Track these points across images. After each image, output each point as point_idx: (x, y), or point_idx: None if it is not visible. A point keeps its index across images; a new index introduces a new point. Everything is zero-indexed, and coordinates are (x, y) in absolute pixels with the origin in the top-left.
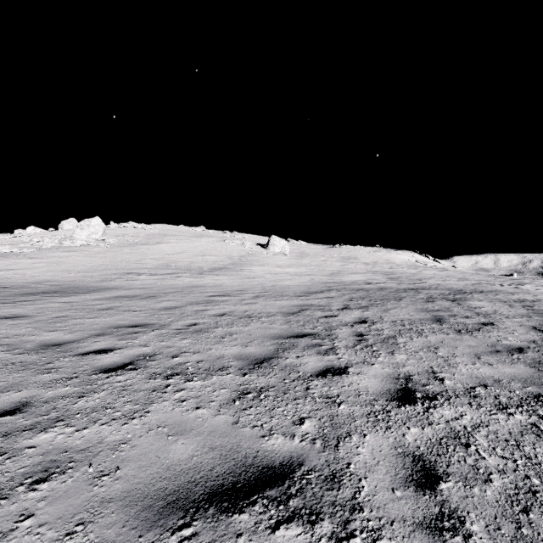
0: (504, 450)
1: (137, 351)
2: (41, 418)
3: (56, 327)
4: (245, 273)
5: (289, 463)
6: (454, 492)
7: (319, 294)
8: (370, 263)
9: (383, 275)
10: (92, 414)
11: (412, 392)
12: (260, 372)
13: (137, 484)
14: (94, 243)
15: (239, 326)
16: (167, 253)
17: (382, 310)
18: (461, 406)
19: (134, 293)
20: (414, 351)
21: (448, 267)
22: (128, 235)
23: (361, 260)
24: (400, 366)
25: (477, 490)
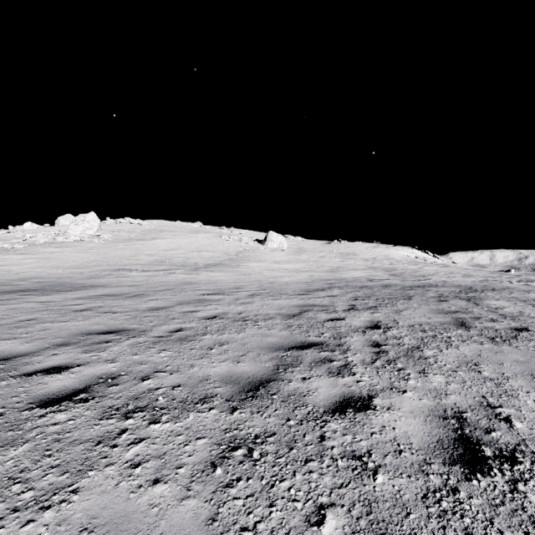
0: None
1: (99, 370)
2: None
3: (16, 333)
4: (242, 269)
5: None
6: None
7: (320, 292)
8: (369, 259)
9: (385, 271)
10: None
11: (476, 445)
12: (254, 405)
13: None
14: (88, 238)
15: (232, 332)
16: (162, 248)
17: (393, 311)
18: None
19: (121, 292)
20: (451, 370)
21: (448, 263)
22: (124, 231)
23: (359, 255)
24: (442, 396)
25: None
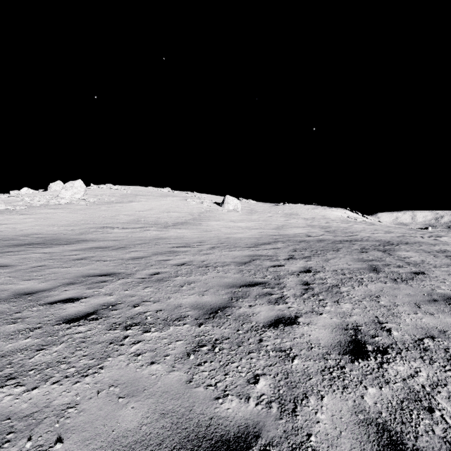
0: None
1: (101, 300)
2: None
3: (33, 276)
4: (204, 227)
5: (245, 435)
6: None
7: (267, 246)
8: (309, 218)
9: (321, 228)
10: (45, 370)
11: (363, 344)
12: (214, 322)
13: None
14: (76, 201)
15: (197, 275)
16: (138, 210)
17: (323, 259)
18: (414, 361)
19: (107, 245)
20: (358, 300)
21: (374, 222)
22: (105, 195)
23: (301, 215)
24: (347, 316)
25: None
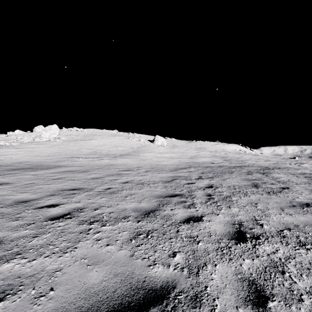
0: (308, 276)
1: (73, 206)
2: (7, 252)
3: (26, 190)
4: (140, 157)
5: (166, 286)
6: (279, 309)
7: (184, 170)
8: (213, 151)
9: (221, 158)
10: (40, 249)
11: (244, 233)
12: (148, 219)
13: (63, 303)
14: (53, 139)
15: (136, 189)
16: (95, 145)
17: (221, 179)
18: (276, 244)
19: (75, 169)
20: (243, 206)
21: (258, 153)
22: (73, 135)
23: (207, 149)
24: (235, 216)
25: (294, 308)
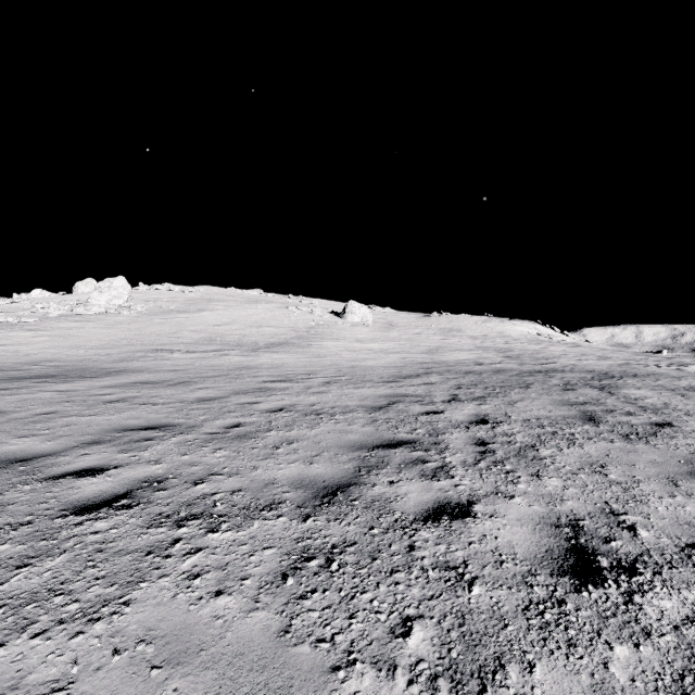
0: None
1: (141, 472)
2: None
3: (34, 429)
4: (314, 350)
5: None
6: None
7: (414, 379)
8: (478, 337)
9: (498, 352)
10: (24, 608)
11: (591, 555)
12: (331, 512)
13: None
14: (116, 310)
15: (302, 428)
16: (212, 323)
17: (505, 402)
18: (688, 589)
19: (161, 378)
20: (570, 472)
21: (580, 342)
22: (161, 300)
23: (466, 332)
24: (557, 501)
25: None
